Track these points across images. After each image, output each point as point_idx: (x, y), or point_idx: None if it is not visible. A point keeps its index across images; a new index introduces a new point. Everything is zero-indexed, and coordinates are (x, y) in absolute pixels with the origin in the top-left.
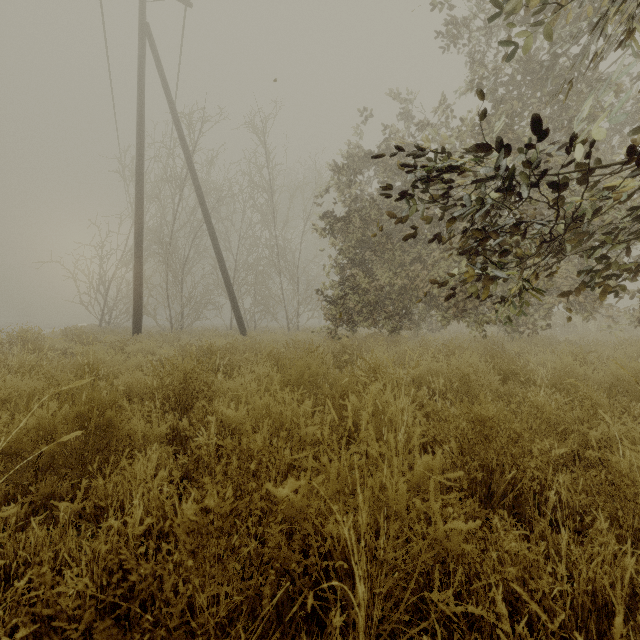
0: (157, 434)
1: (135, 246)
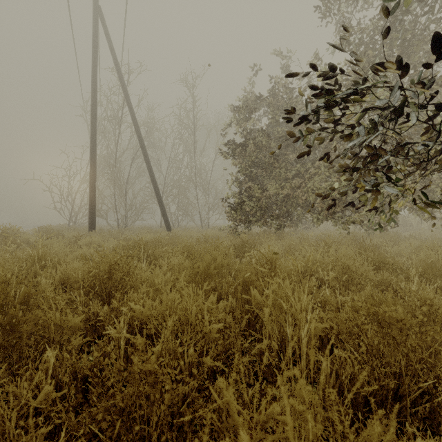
0: (72, 326)
1: (90, 167)
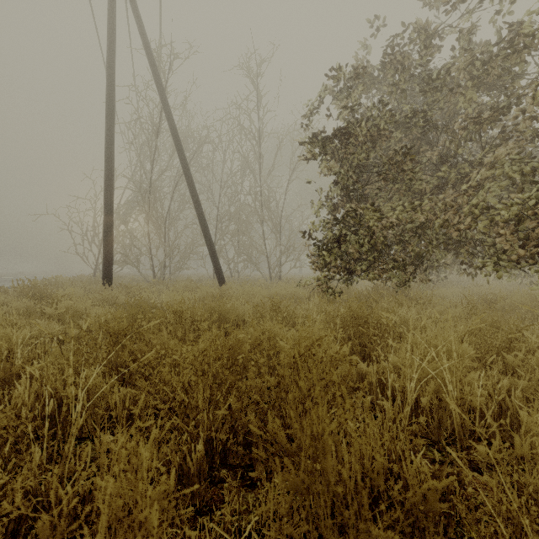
0: None
1: (104, 190)
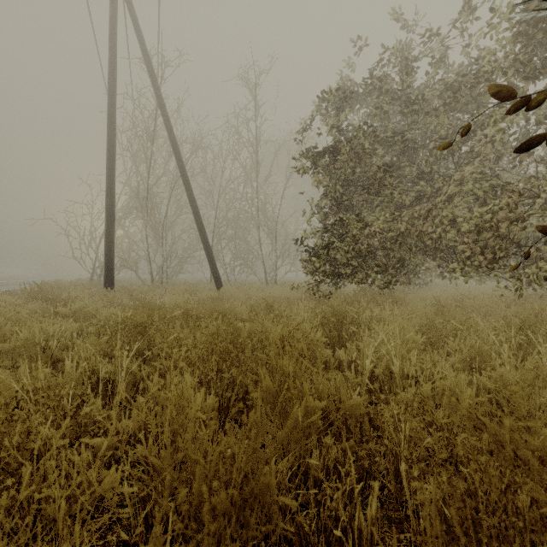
0: None
1: (106, 197)
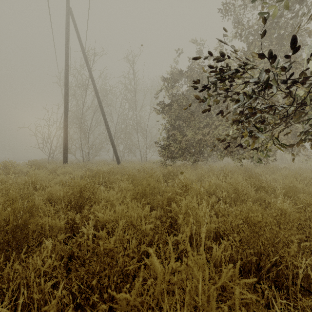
0: (59, 226)
1: (64, 119)
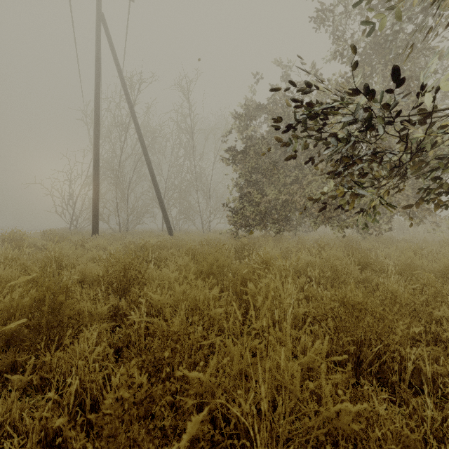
0: (100, 313)
1: (93, 172)
